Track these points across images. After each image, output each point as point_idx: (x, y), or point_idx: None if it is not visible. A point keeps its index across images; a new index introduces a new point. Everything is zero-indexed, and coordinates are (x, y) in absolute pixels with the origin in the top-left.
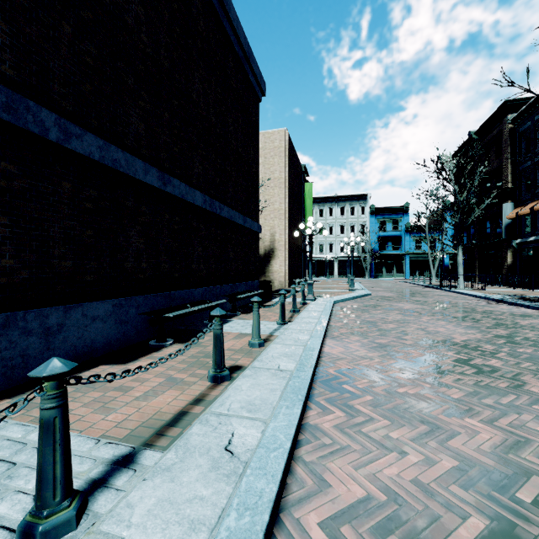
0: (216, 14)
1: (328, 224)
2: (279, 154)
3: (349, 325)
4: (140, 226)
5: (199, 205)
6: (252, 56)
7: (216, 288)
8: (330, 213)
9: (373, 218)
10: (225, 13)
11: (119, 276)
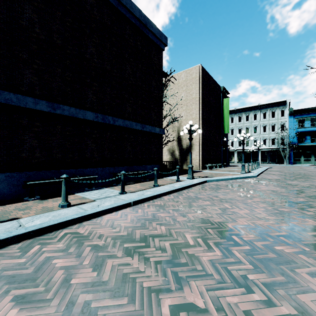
0: (111, 4)
1: (252, 126)
2: (195, 82)
3: (173, 199)
4: (33, 134)
5: (90, 119)
6: (149, 23)
7: (110, 168)
8: (254, 118)
9: (291, 118)
10: (119, 2)
11: (14, 160)
